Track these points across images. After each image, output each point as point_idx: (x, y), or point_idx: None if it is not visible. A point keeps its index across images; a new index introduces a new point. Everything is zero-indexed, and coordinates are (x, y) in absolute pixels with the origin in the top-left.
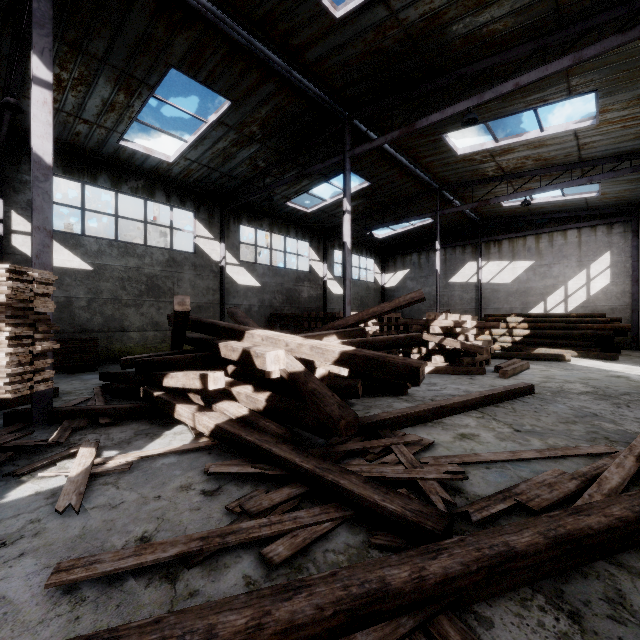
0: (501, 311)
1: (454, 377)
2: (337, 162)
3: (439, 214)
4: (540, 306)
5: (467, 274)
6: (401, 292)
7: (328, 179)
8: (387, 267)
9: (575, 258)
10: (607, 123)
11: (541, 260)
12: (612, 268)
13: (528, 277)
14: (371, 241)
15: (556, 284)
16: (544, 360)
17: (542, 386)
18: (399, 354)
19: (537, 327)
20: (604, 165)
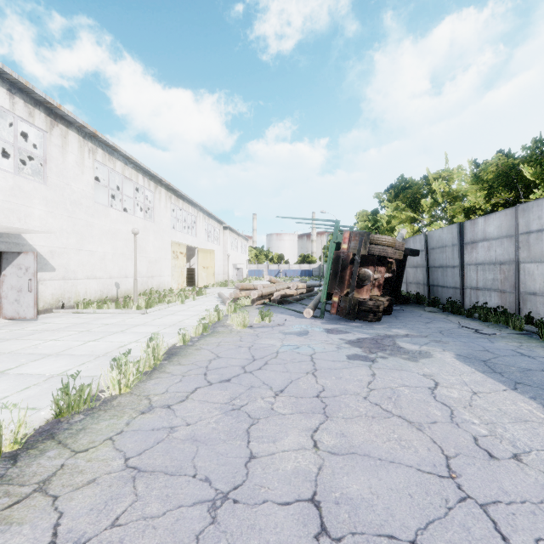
0: None
1: None
2: None
3: None
4: (188, 264)
5: None
6: None
7: None
8: None
9: None
10: None
11: None
12: None
13: None
14: None
15: (194, 254)
16: None
17: None
18: None
19: None
20: None
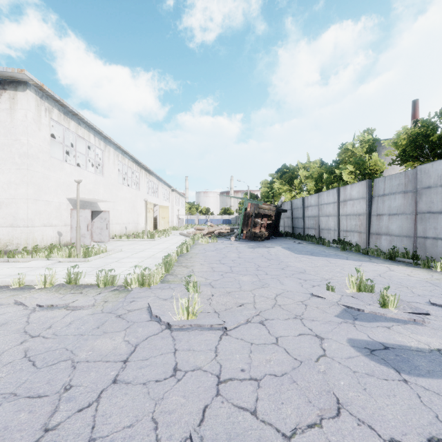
0: None
1: None
2: None
3: None
4: None
5: None
6: None
7: None
8: None
9: None
10: None
11: None
12: None
13: None
14: None
15: None
16: None
17: None
18: None
19: None
20: None
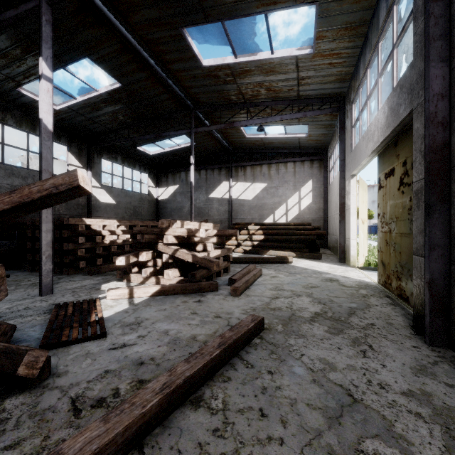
0: (246, 221)
1: (179, 300)
2: (33, 8)
3: (194, 131)
4: (271, 217)
5: (222, 191)
6: (172, 204)
7: (64, 64)
8: (161, 182)
9: (292, 183)
10: (320, 56)
11: (271, 183)
12: (313, 191)
13: (263, 195)
14: (144, 157)
15: (281, 201)
16: (274, 263)
17: (272, 308)
18: (133, 268)
19: (269, 233)
20: (313, 106)
